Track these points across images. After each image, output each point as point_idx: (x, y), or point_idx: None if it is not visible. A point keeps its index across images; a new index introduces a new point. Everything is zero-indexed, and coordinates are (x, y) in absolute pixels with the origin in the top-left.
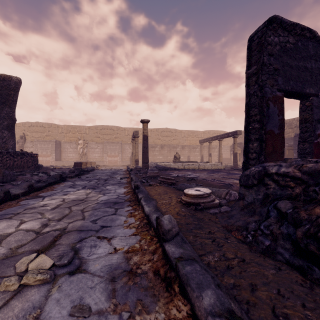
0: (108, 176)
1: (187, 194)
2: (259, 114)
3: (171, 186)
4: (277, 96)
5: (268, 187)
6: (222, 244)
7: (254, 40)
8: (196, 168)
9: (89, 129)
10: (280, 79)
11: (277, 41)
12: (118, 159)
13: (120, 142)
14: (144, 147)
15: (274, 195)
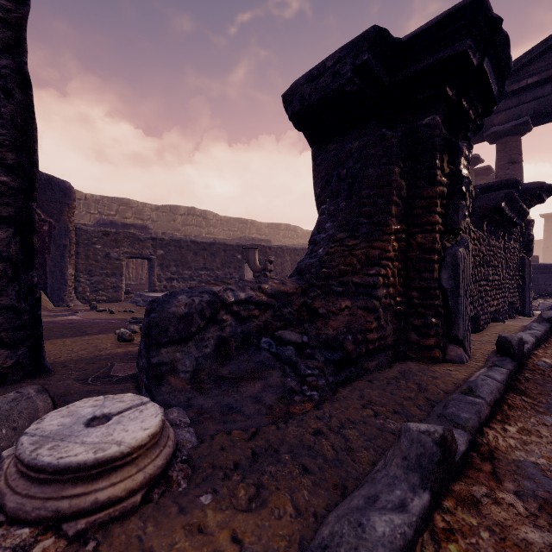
0: None
1: (139, 447)
2: (11, 150)
3: None
4: None
5: (223, 326)
6: (344, 420)
7: None
8: None
9: None
10: None
11: None
12: None
13: None
14: None
15: (233, 337)
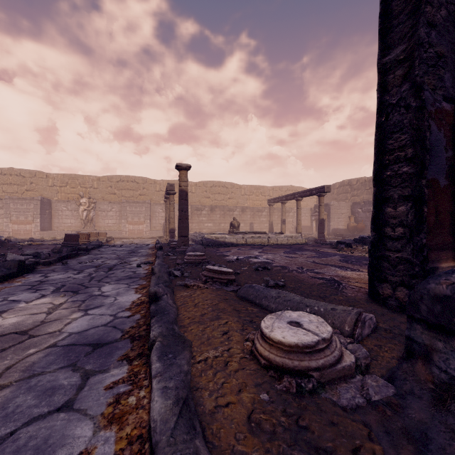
0: (119, 259)
1: (271, 339)
2: (411, 146)
3: (227, 287)
4: (443, 111)
5: None
6: None
7: None
8: (264, 243)
9: (99, 180)
10: (448, 77)
11: None
12: (145, 228)
13: (147, 201)
14: (181, 210)
15: None
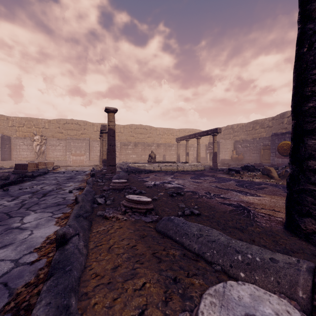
0: (56, 184)
1: None
2: None
3: (145, 216)
4: None
5: None
6: None
7: None
8: (174, 170)
9: (49, 123)
10: None
11: None
12: (85, 158)
13: (87, 138)
14: (109, 144)
15: None
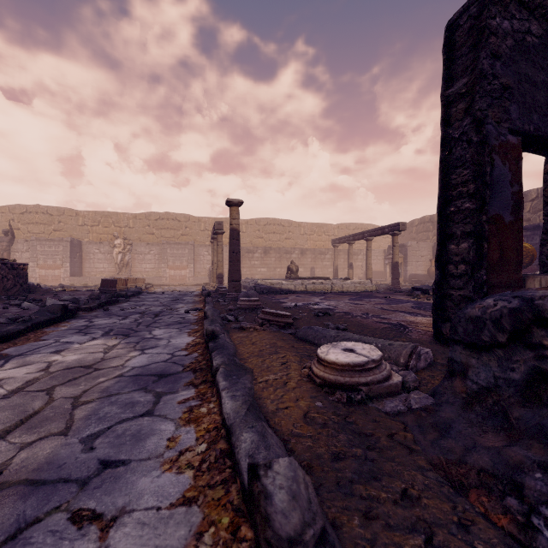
0: (163, 306)
1: (326, 361)
2: (473, 181)
3: (284, 330)
4: (509, 144)
5: (545, 353)
6: None
7: (461, 24)
8: (327, 290)
9: (135, 219)
10: (515, 109)
11: (508, 29)
12: (188, 274)
13: (190, 242)
14: (232, 251)
15: None
